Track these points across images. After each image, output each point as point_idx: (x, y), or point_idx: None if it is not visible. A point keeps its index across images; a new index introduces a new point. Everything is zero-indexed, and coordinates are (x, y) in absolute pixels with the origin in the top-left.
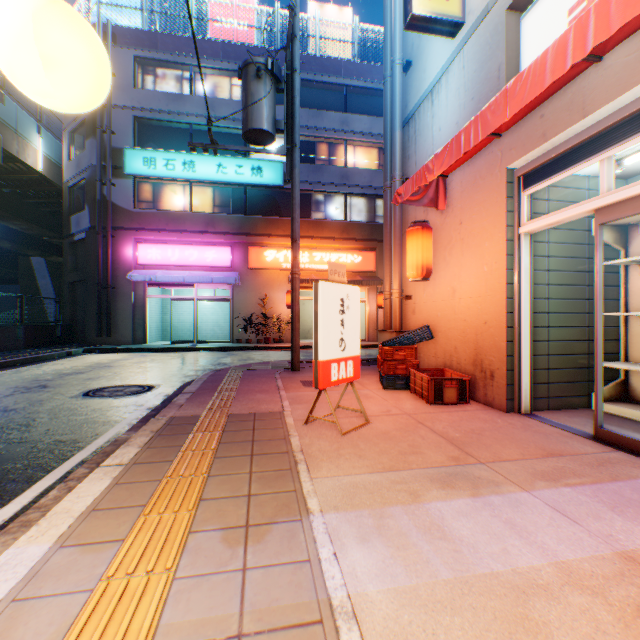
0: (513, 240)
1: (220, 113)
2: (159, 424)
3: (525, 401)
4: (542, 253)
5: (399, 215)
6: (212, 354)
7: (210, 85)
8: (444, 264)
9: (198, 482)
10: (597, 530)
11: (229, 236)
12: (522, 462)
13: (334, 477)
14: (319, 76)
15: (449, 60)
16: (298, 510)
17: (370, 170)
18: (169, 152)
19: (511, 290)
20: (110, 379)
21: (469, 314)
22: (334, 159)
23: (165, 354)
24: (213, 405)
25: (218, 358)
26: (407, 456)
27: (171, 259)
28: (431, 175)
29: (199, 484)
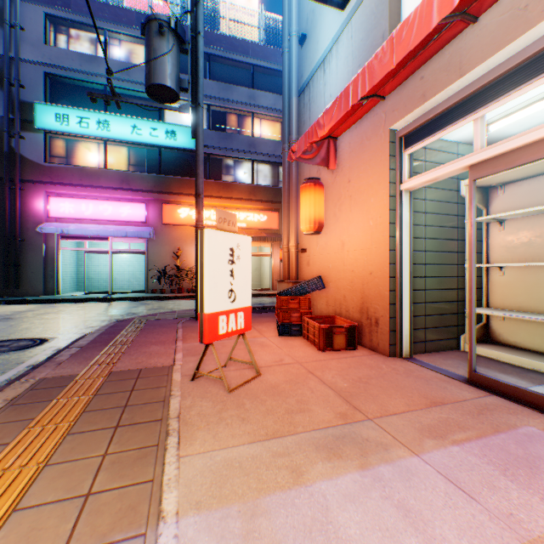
0: (396, 196)
1: (135, 78)
2: (20, 389)
3: (406, 346)
4: (420, 209)
5: (295, 175)
6: (124, 304)
7: (125, 51)
8: (335, 219)
9: (24, 479)
10: (496, 508)
11: (144, 193)
12: (409, 415)
13: (207, 453)
14: (229, 54)
15: (339, 31)
16: (146, 516)
17: (274, 141)
18: (83, 110)
19: (394, 243)
20: (1, 333)
21: (357, 265)
22: (243, 129)
23: (76, 305)
24: (98, 361)
25: (129, 308)
26: (294, 416)
27: (85, 213)
28: (322, 130)
29: (24, 482)
